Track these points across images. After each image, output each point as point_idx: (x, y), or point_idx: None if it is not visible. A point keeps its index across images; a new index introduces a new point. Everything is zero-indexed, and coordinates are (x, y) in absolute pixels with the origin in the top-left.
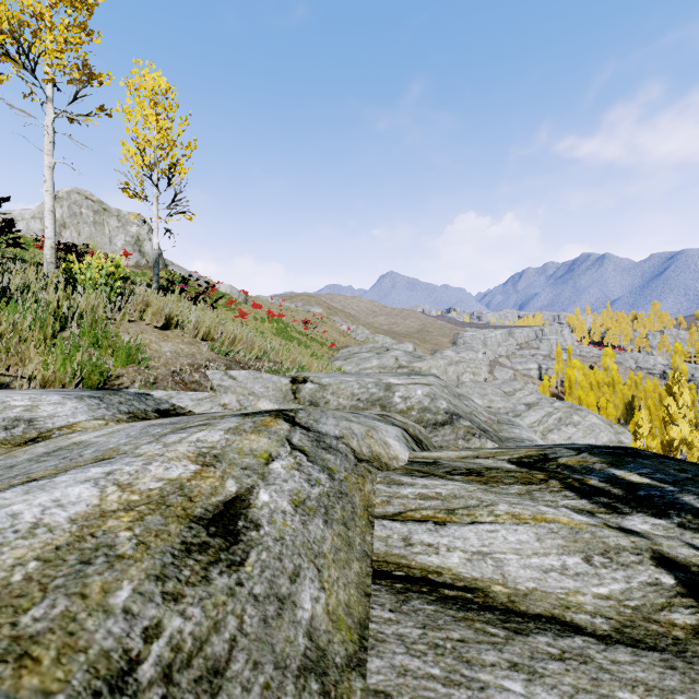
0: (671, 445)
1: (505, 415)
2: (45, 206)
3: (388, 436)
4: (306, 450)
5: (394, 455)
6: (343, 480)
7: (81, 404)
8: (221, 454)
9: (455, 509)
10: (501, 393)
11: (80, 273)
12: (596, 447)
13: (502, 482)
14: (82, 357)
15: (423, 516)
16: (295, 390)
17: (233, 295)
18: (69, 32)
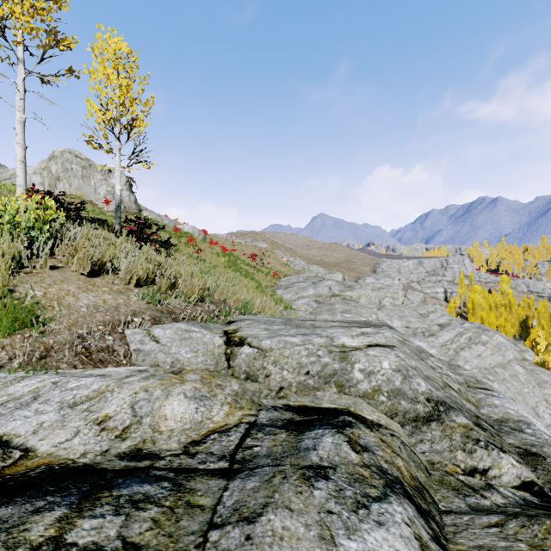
0: None
1: (465, 369)
2: (16, 157)
3: None
4: None
5: None
6: None
7: None
8: None
9: None
10: (417, 315)
11: None
12: None
13: None
14: None
15: None
16: (229, 355)
17: (194, 234)
18: None
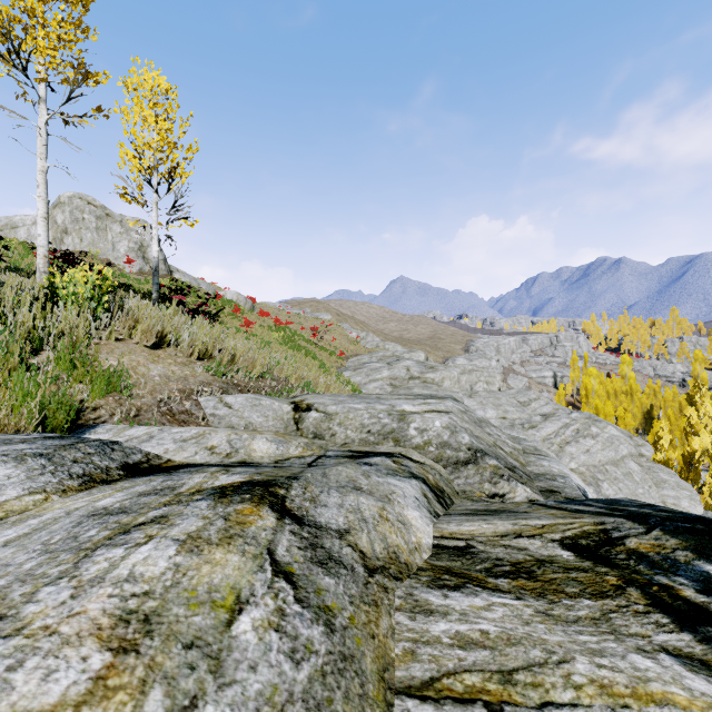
0: (692, 456)
1: (529, 441)
2: (37, 213)
3: (406, 505)
4: (294, 572)
5: (416, 543)
6: (347, 625)
7: (18, 469)
8: (157, 612)
9: (513, 671)
10: (516, 403)
11: (64, 287)
12: (668, 518)
13: (564, 592)
14: (45, 393)
15: (466, 687)
16: (298, 419)
17: (239, 302)
18: (62, 28)
